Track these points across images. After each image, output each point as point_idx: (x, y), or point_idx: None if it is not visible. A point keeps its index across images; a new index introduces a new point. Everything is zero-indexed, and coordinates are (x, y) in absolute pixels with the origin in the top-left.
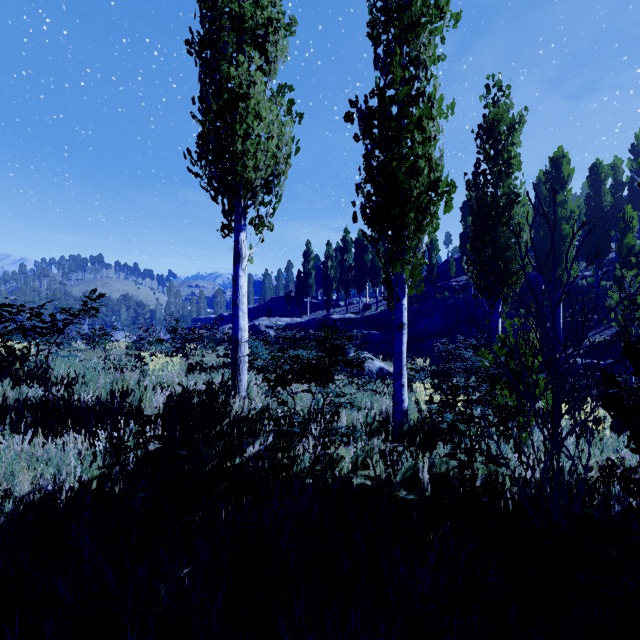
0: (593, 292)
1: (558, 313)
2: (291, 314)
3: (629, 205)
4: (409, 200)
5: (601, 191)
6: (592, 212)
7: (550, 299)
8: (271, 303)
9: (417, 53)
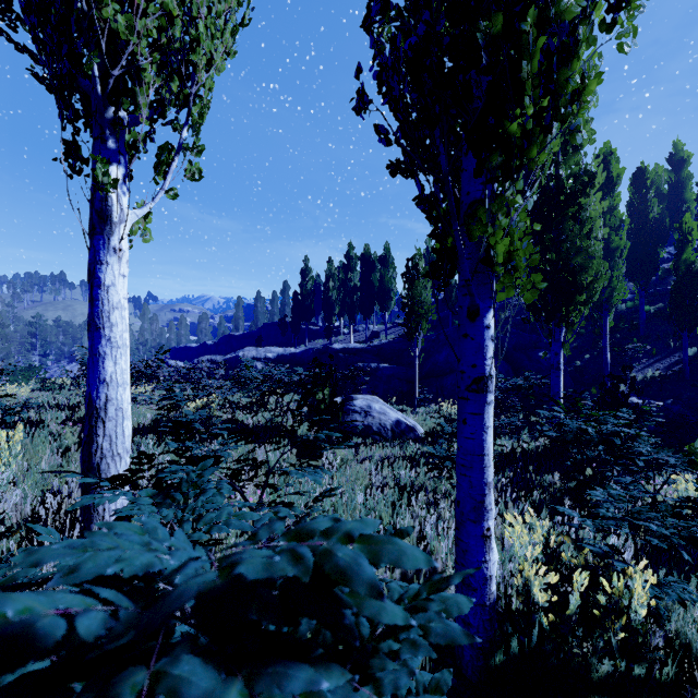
0: (635, 318)
1: (605, 343)
2: (287, 343)
3: (687, 214)
4: (527, 6)
5: (647, 200)
6: (637, 224)
7: (586, 326)
8: (263, 330)
9: None
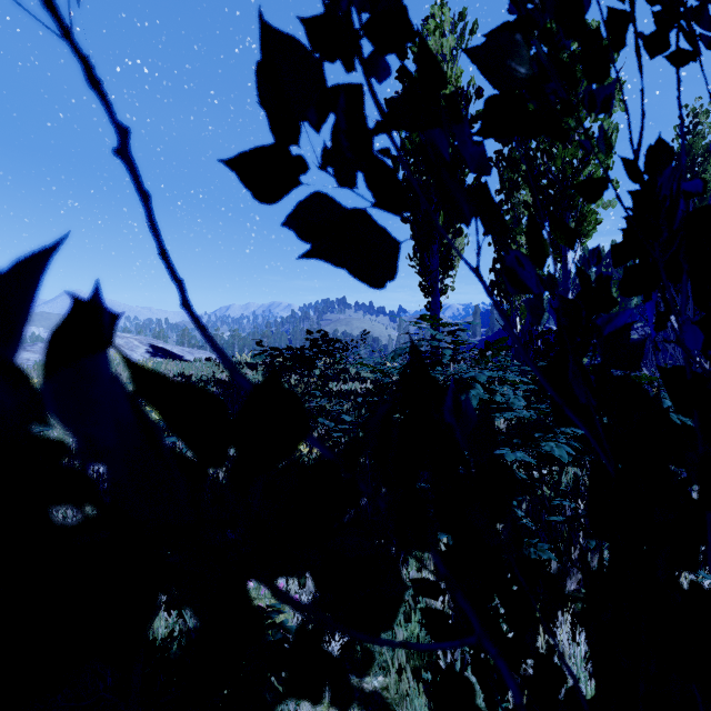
0: None
1: None
2: None
3: None
4: None
5: None
6: None
7: None
8: (498, 335)
9: (517, 200)
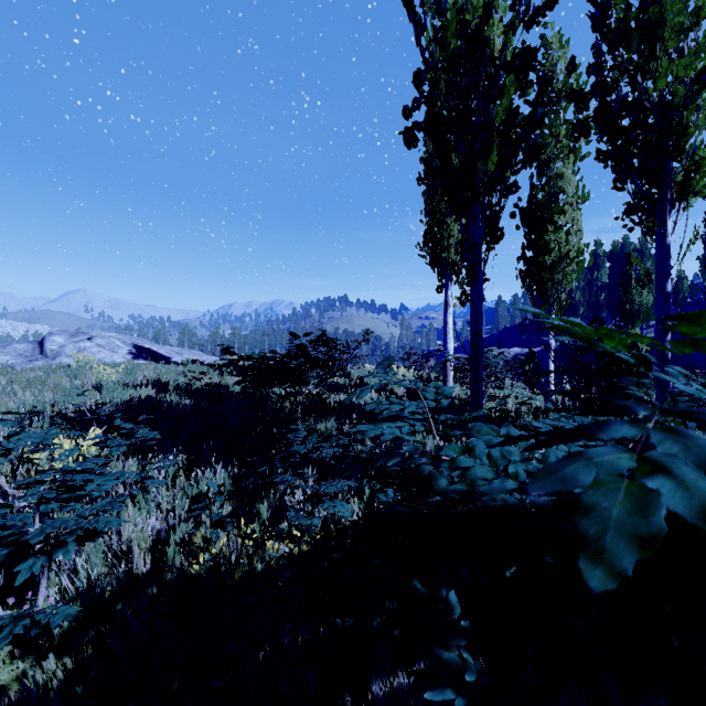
0: None
1: None
2: (527, 344)
3: None
4: (546, 267)
5: None
6: None
7: None
8: (503, 333)
9: (554, 172)
